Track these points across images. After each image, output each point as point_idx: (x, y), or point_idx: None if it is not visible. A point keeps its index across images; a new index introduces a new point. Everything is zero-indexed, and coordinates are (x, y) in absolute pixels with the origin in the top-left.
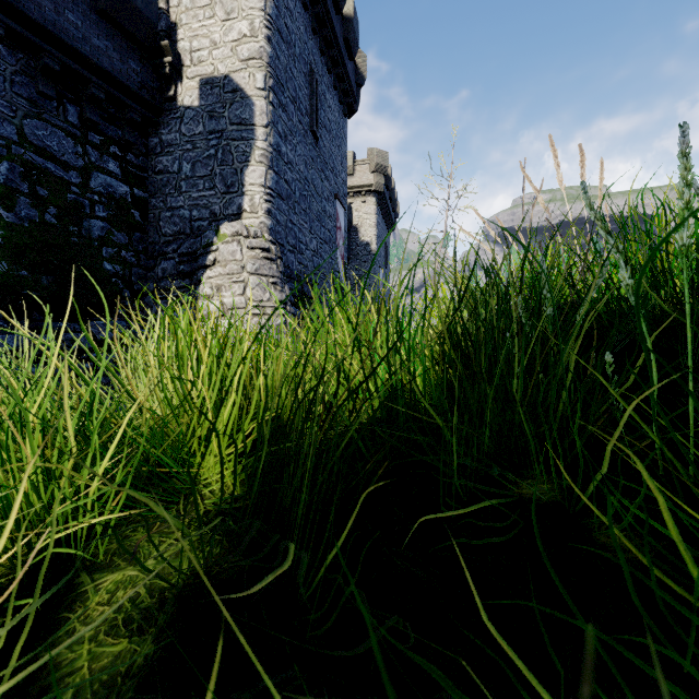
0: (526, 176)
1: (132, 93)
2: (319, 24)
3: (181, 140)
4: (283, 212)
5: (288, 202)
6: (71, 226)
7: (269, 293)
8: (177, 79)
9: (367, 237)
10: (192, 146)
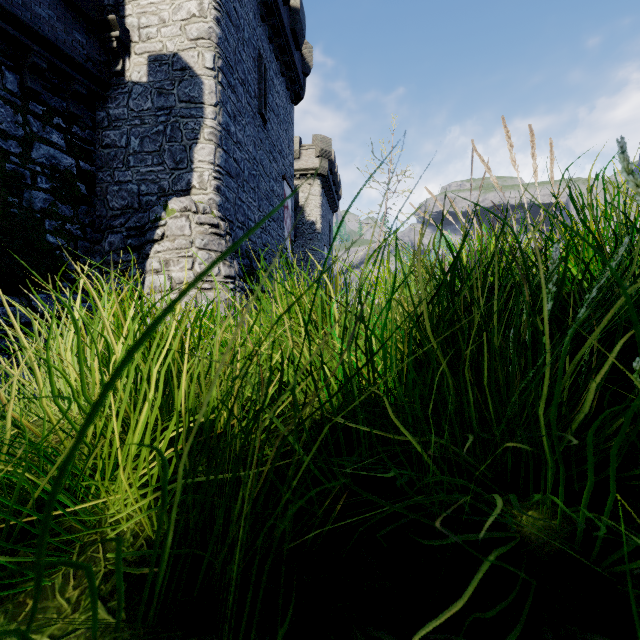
0: (479, 154)
1: (77, 65)
2: (267, 12)
3: (129, 115)
4: (232, 190)
5: (237, 180)
6: (10, 197)
7: (217, 268)
8: (125, 54)
9: (312, 217)
10: (141, 122)
